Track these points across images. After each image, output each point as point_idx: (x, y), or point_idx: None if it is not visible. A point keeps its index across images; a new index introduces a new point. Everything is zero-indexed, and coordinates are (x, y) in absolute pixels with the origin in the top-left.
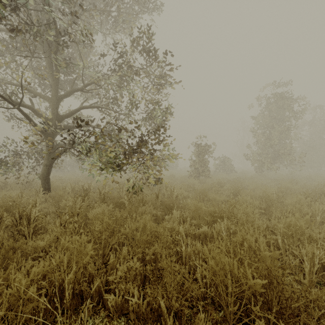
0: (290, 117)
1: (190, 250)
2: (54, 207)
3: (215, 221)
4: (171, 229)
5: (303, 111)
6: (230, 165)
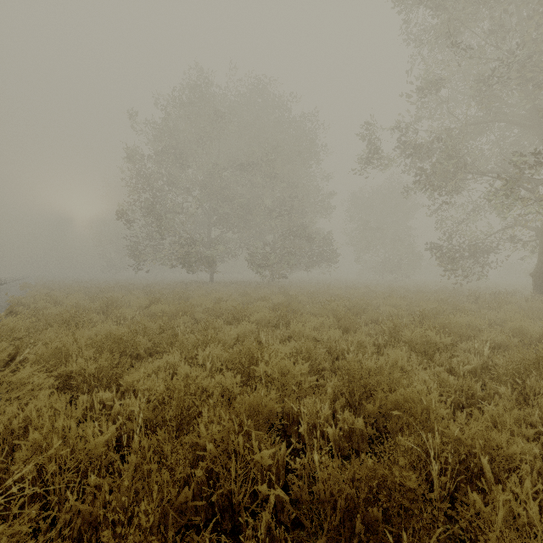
0: None
1: None
2: None
3: None
4: None
5: None
6: None
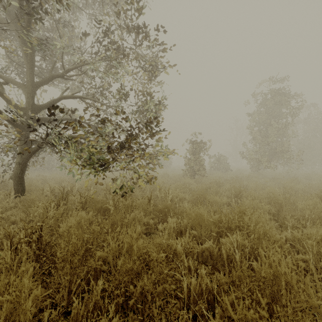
0: (288, 114)
1: (194, 283)
2: (24, 214)
3: (220, 231)
4: (166, 247)
5: (301, 108)
6: (226, 163)
